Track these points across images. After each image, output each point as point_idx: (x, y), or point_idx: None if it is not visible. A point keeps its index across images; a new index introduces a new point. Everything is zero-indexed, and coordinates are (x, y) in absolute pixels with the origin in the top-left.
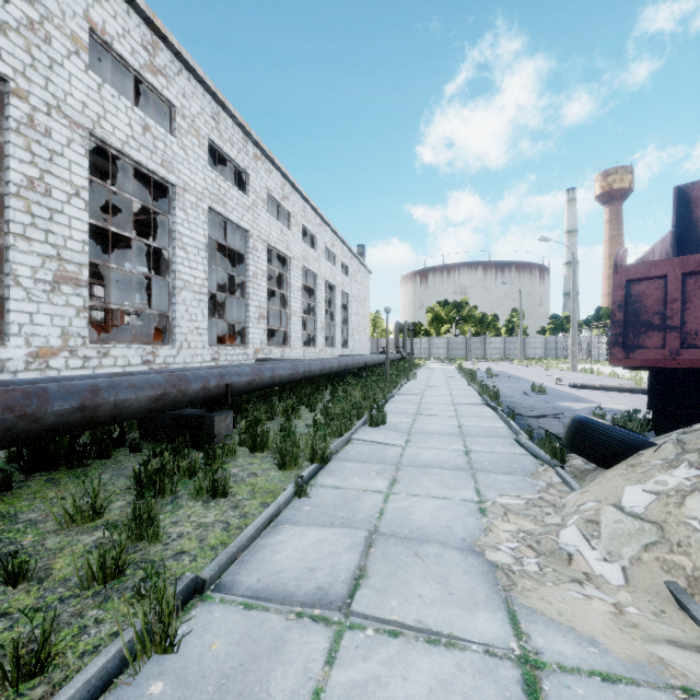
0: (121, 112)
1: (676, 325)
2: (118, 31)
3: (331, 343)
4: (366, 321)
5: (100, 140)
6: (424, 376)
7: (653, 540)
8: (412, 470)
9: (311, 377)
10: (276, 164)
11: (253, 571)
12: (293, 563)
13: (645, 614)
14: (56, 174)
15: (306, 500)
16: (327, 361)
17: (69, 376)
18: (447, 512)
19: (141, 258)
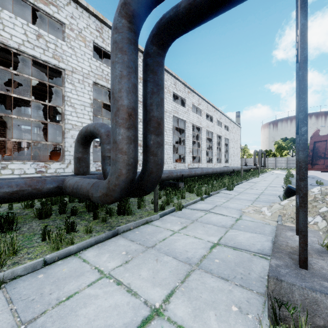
0: None
1: None
2: None
3: (220, 161)
4: (238, 150)
5: None
6: (264, 176)
7: (281, 208)
8: (235, 199)
9: (208, 174)
10: (195, 93)
11: (192, 207)
12: (199, 207)
13: (269, 218)
14: None
15: (203, 201)
16: (215, 168)
17: None
18: (239, 206)
19: None
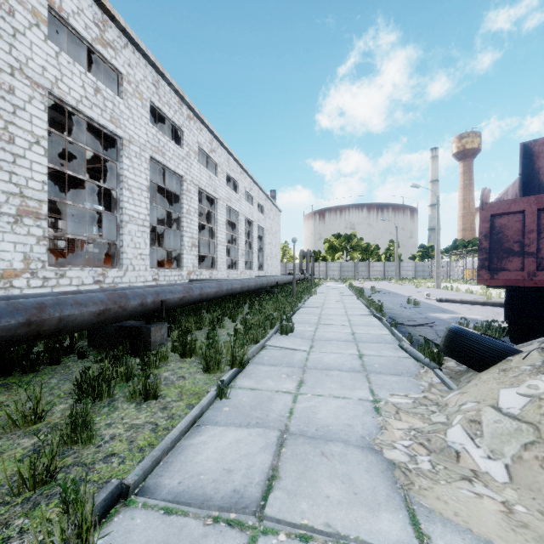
0: (76, 76)
1: (533, 251)
2: (73, 9)
3: (250, 267)
4: (277, 249)
5: (57, 98)
6: (323, 293)
7: (531, 440)
8: (316, 373)
9: (233, 294)
10: (205, 124)
11: (175, 473)
12: (212, 465)
13: (532, 512)
14: (19, 125)
15: (226, 401)
16: (246, 281)
17: (22, 295)
18: (347, 411)
19: (98, 199)
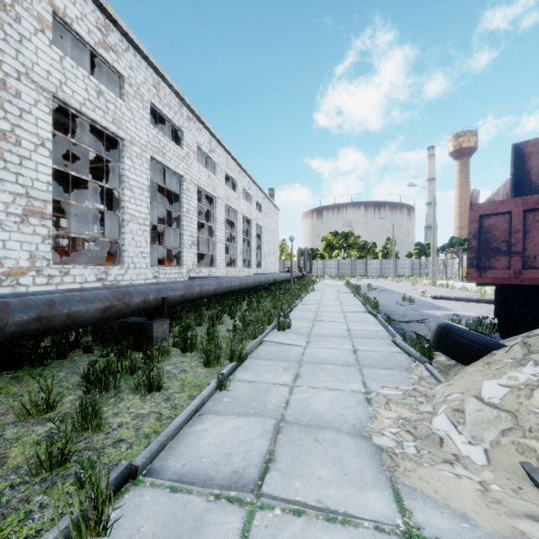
0: (79, 79)
1: (519, 251)
2: (77, 14)
3: (248, 264)
4: (275, 247)
5: (61, 101)
6: (320, 290)
7: (509, 427)
8: (312, 367)
9: (231, 291)
10: (204, 124)
11: (179, 457)
12: (214, 449)
13: (506, 490)
14: (25, 128)
15: (226, 393)
16: (245, 278)
17: (31, 292)
18: (340, 402)
19: (98, 197)
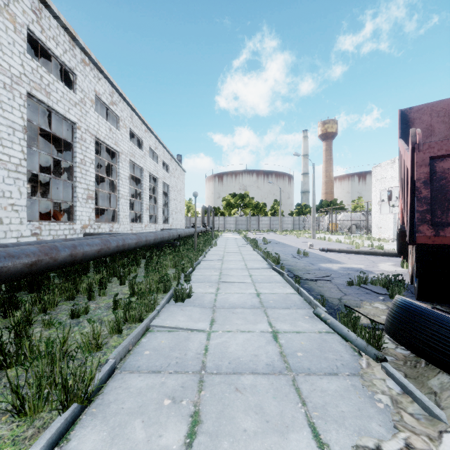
0: None
1: None
2: None
3: (155, 220)
4: (182, 205)
5: None
6: (222, 244)
7: None
8: (220, 384)
9: (125, 250)
10: (104, 73)
11: None
12: None
13: None
14: None
15: None
16: (144, 235)
17: None
18: None
19: None
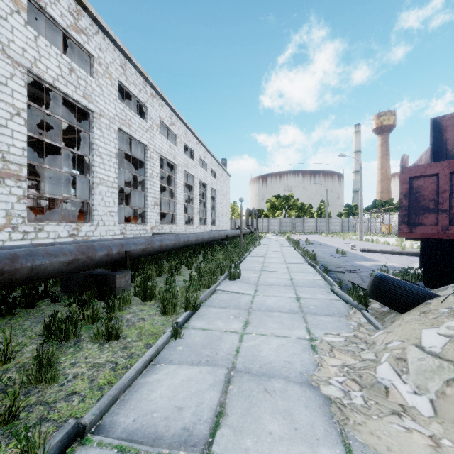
0: (53, 57)
1: (446, 208)
2: None
3: (204, 222)
4: (227, 207)
5: (36, 76)
6: (265, 244)
7: (453, 377)
8: (260, 314)
9: (189, 245)
10: (166, 101)
11: (130, 411)
12: (165, 402)
13: None
14: (1, 98)
15: (180, 340)
16: (200, 234)
17: None
18: (287, 349)
19: (75, 164)
